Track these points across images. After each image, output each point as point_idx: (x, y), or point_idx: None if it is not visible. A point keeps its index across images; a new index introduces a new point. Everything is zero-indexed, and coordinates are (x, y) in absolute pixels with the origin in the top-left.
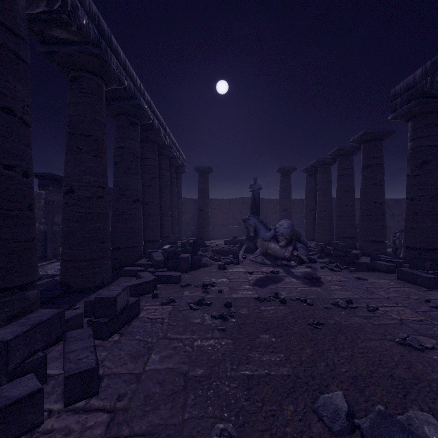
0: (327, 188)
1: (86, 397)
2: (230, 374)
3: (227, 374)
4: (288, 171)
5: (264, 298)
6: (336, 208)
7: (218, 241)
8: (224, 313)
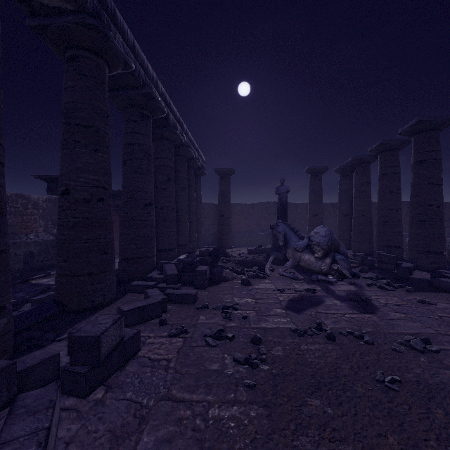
0: (365, 190)
1: None
2: None
3: None
4: (319, 171)
5: (304, 331)
6: (378, 212)
7: (241, 250)
8: (252, 355)
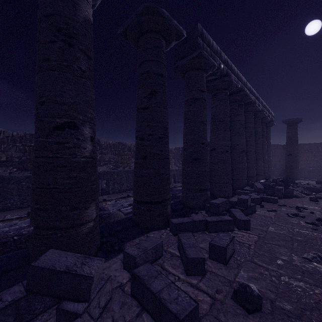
0: None
1: (245, 229)
2: (320, 244)
3: (318, 244)
4: None
5: None
6: None
7: (308, 181)
8: (316, 222)
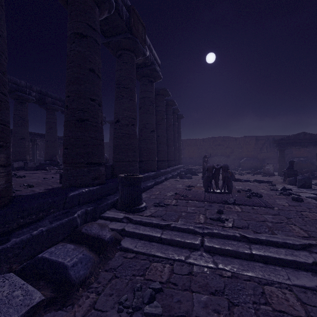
0: None
1: None
2: None
3: None
4: None
5: None
6: None
7: None
8: None
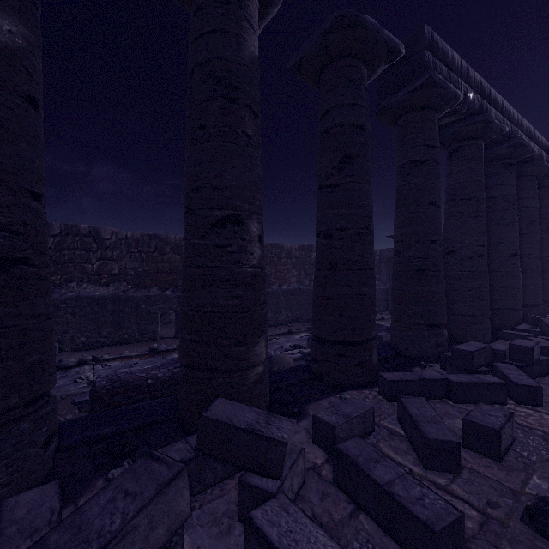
0: None
1: (532, 404)
2: None
3: None
4: None
5: None
6: None
7: None
8: None
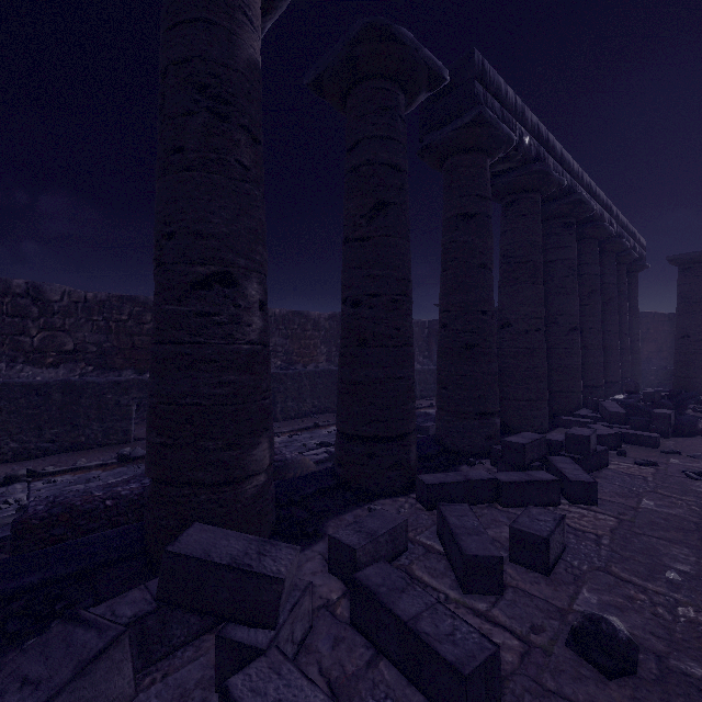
0: None
1: (587, 503)
2: None
3: None
4: None
5: None
6: None
7: None
8: None
